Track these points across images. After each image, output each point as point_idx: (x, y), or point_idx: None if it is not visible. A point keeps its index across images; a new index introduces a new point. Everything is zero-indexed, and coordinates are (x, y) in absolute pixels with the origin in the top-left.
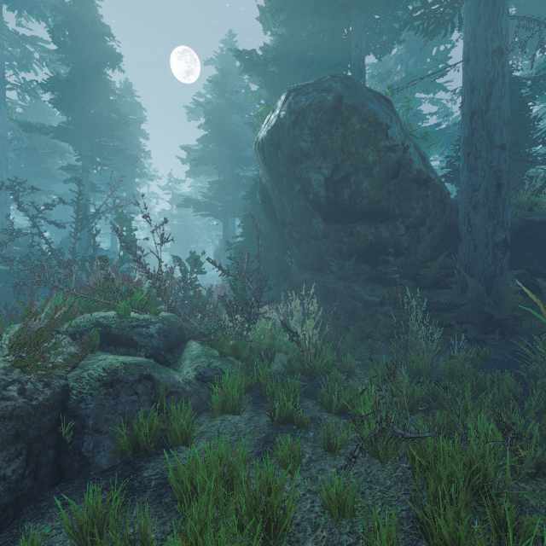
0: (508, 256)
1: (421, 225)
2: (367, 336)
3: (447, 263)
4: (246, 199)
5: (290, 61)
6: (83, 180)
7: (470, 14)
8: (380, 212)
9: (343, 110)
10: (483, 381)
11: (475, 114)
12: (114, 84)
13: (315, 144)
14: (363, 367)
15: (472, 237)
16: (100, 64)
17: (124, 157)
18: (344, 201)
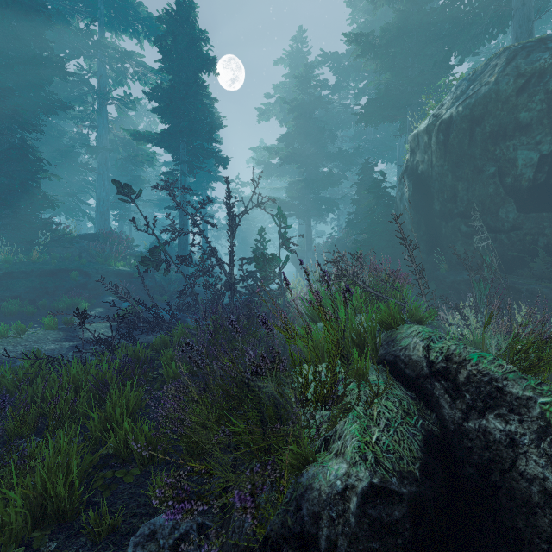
0: None
1: None
2: None
3: None
4: (370, 193)
5: (413, 39)
6: (181, 184)
7: None
8: None
9: None
10: None
11: None
12: (207, 89)
13: (544, 113)
14: None
15: None
16: (197, 69)
17: (216, 160)
18: None
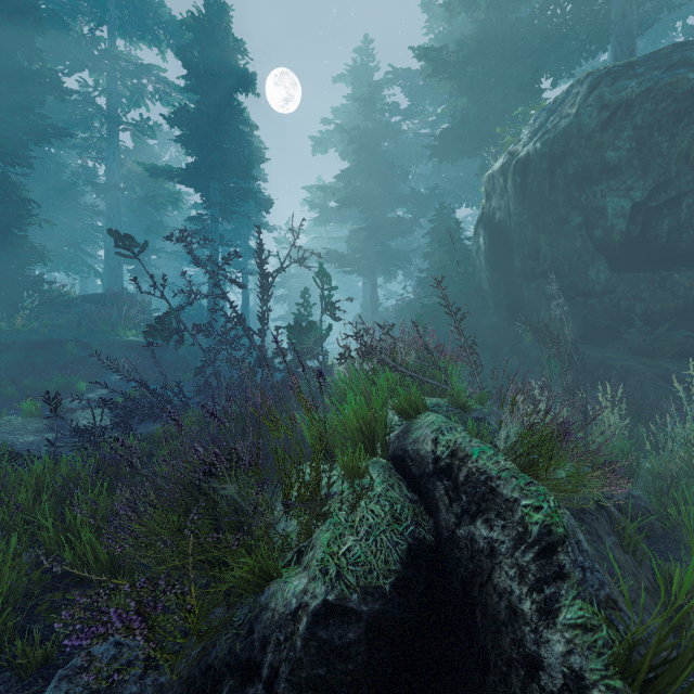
0: None
1: None
2: None
3: None
4: (442, 245)
5: (496, 56)
6: (212, 232)
7: None
8: None
9: None
10: None
11: None
12: (245, 113)
13: (634, 152)
14: None
15: None
16: (232, 88)
17: (256, 202)
18: (657, 238)
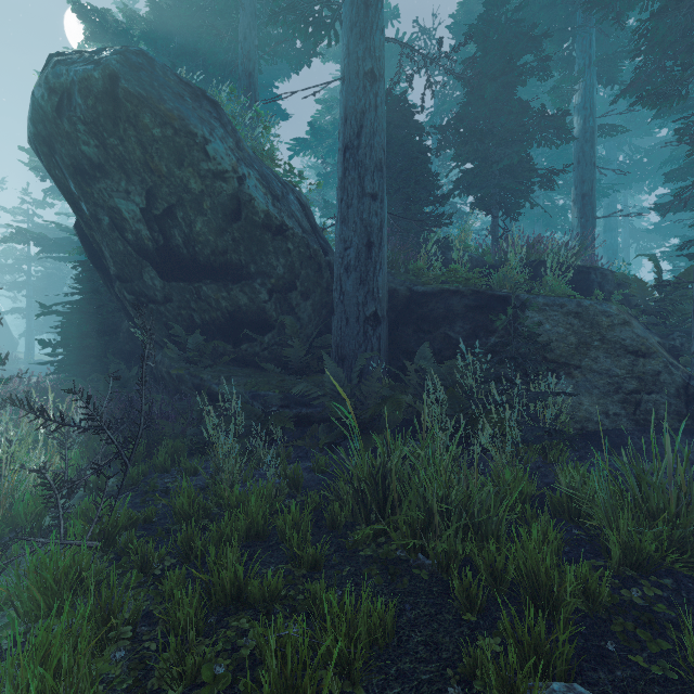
0: (379, 333)
1: (290, 290)
2: (196, 448)
3: (327, 340)
4: None
5: (170, 43)
6: None
7: (347, 22)
8: (232, 268)
9: (123, 100)
10: (256, 520)
11: (347, 150)
12: None
13: (104, 151)
14: (140, 506)
15: (344, 308)
16: None
17: None
18: (180, 248)
